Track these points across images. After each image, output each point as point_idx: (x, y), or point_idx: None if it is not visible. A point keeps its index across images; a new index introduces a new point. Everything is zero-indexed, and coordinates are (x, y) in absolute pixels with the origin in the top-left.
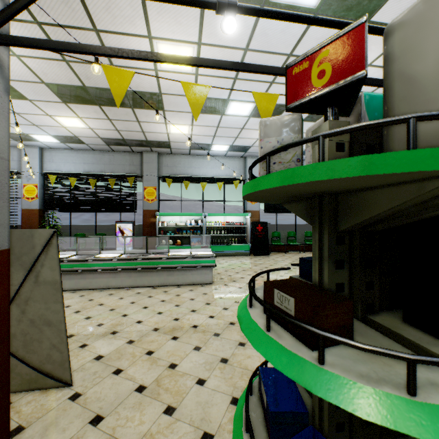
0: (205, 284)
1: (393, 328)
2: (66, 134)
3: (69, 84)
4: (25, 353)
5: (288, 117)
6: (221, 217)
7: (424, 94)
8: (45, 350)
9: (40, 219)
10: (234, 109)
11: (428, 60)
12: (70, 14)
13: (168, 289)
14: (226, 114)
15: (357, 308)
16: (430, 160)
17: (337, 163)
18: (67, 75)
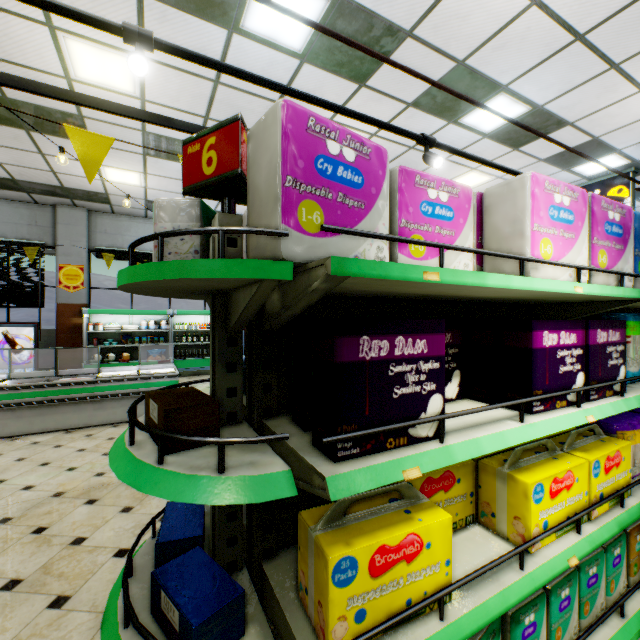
0: None
1: (273, 427)
2: None
3: None
4: None
5: (185, 201)
6: (201, 317)
7: (261, 206)
8: None
9: None
10: None
11: (262, 176)
12: None
13: (95, 432)
14: None
15: (254, 413)
16: (225, 269)
17: (163, 265)
18: None
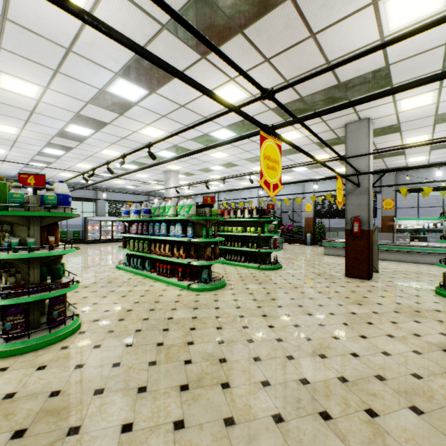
0: None
1: None
2: (333, 174)
3: None
4: None
5: None
6: None
7: None
8: None
9: (313, 223)
10: None
11: None
12: None
13: (409, 263)
14: None
15: None
16: None
17: None
18: None
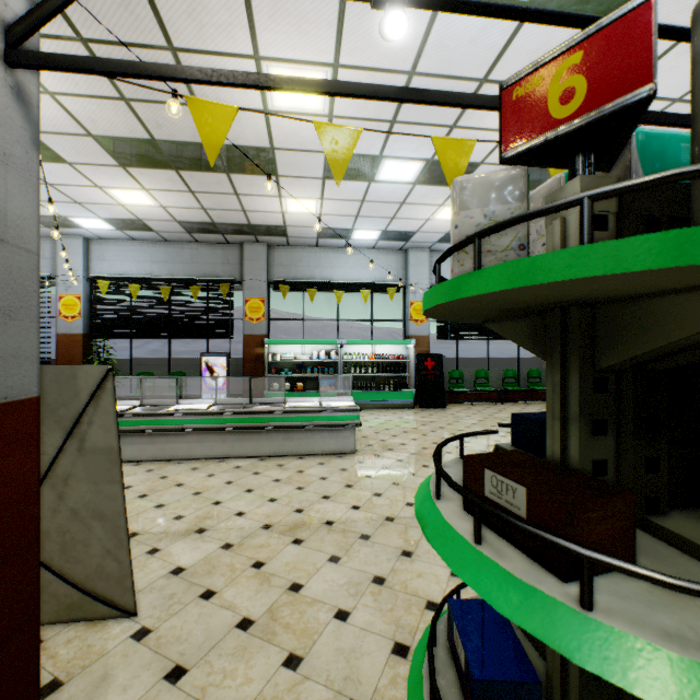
0: (343, 454)
1: None
2: (124, 215)
3: (130, 136)
4: (64, 562)
5: (503, 174)
6: (368, 347)
7: None
8: (95, 558)
9: (85, 350)
10: (389, 172)
11: None
12: (132, 24)
13: (284, 462)
14: (377, 181)
15: None
16: None
17: (622, 245)
18: (127, 123)
